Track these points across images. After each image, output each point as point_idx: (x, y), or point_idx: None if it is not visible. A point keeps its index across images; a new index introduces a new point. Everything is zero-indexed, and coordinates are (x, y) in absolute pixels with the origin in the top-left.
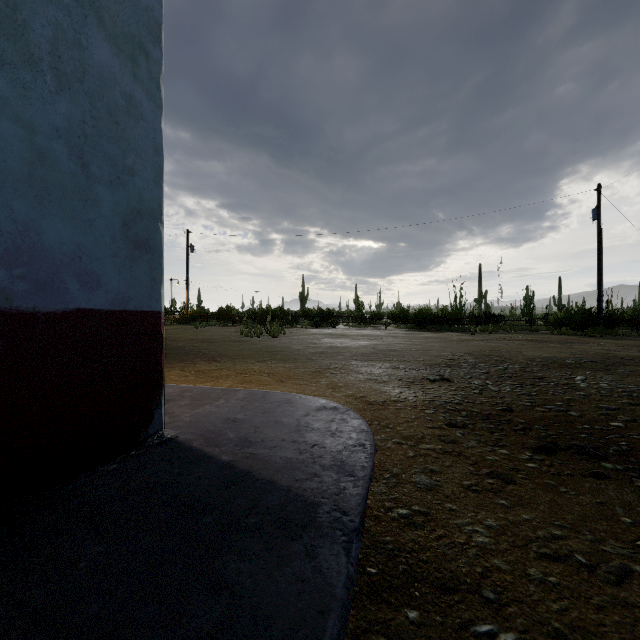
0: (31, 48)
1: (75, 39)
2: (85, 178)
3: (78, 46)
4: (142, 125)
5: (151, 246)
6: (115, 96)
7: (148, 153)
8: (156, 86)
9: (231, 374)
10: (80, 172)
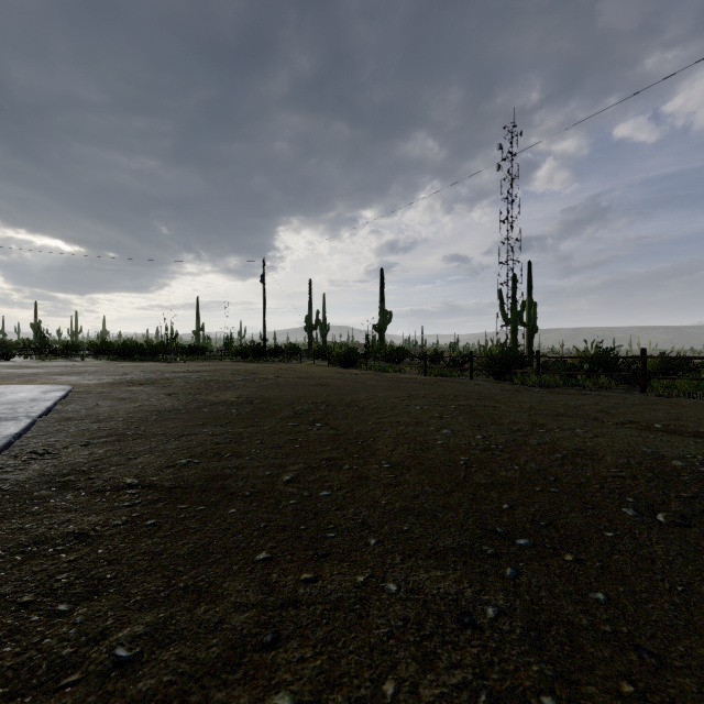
0: None
1: None
2: None
3: None
4: None
5: None
6: None
7: None
8: None
9: None
10: None
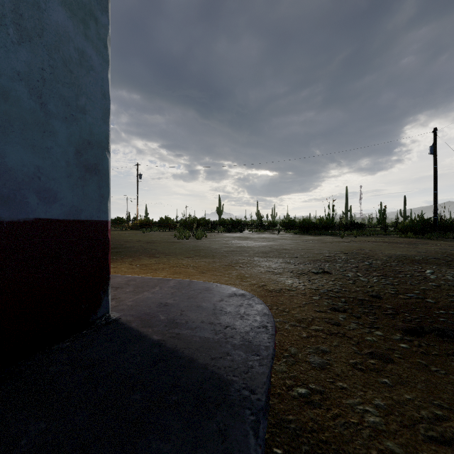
0: None
1: (35, 2)
2: (43, 114)
3: (37, 8)
4: (92, 75)
5: (99, 170)
6: (69, 50)
7: (97, 97)
8: (104, 45)
9: (166, 267)
10: (39, 109)
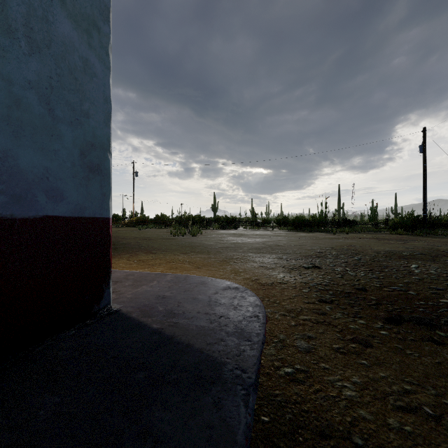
0: (9, 21)
1: (43, 16)
2: (51, 119)
3: (46, 21)
4: (95, 81)
5: (102, 170)
6: (74, 59)
7: (99, 102)
8: (105, 53)
9: (162, 262)
10: (47, 114)
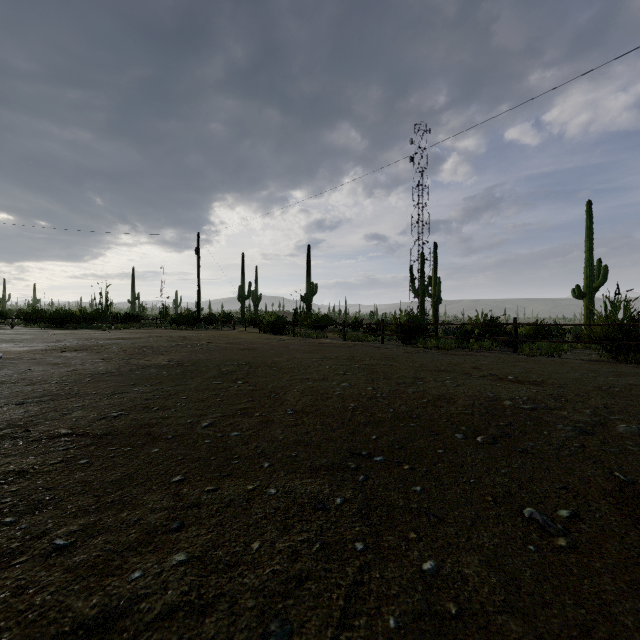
0: None
1: None
2: None
3: None
4: None
5: None
6: None
7: None
8: None
9: None
10: None
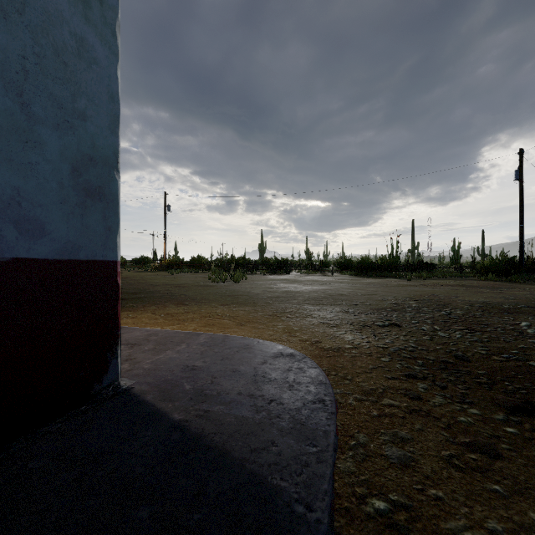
0: None
1: None
2: (25, 118)
3: None
4: (95, 70)
5: (105, 194)
6: (63, 35)
7: (102, 99)
8: (111, 32)
9: (196, 317)
10: (19, 110)
